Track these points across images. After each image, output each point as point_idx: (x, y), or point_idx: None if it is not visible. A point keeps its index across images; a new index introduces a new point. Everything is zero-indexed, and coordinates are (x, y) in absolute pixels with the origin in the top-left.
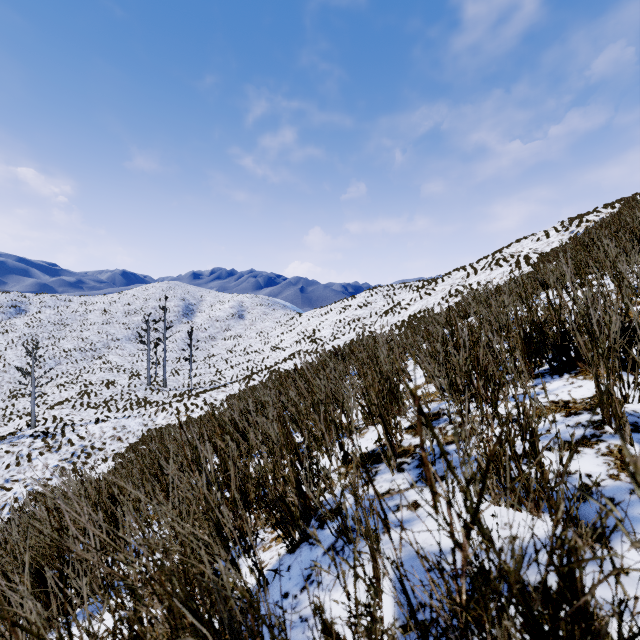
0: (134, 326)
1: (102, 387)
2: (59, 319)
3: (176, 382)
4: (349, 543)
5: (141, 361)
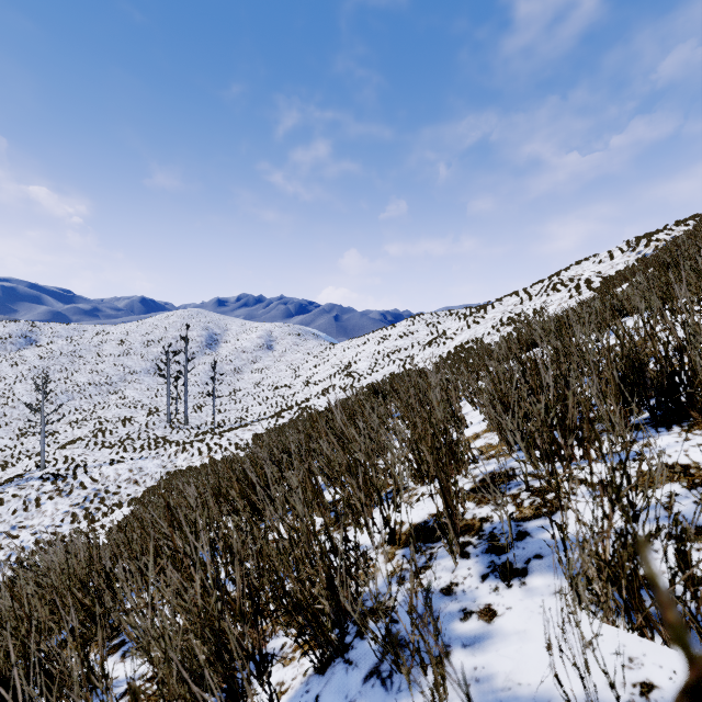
0: (153, 358)
1: (118, 425)
2: (72, 350)
3: (198, 419)
4: (400, 673)
5: (160, 396)
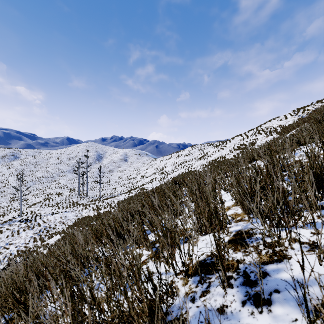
0: (72, 165)
1: (56, 196)
2: (35, 161)
3: (93, 193)
4: None
5: (75, 183)
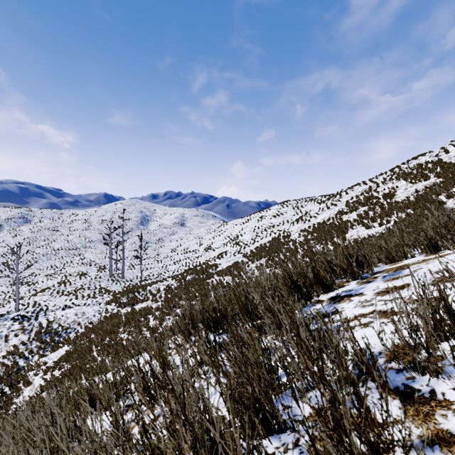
0: (105, 231)
1: (77, 278)
2: (53, 226)
3: (132, 274)
4: None
5: (108, 258)
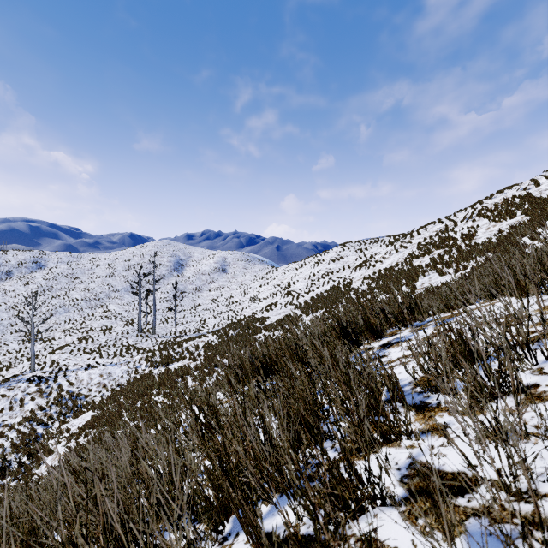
0: (132, 279)
1: (100, 333)
2: (71, 273)
3: (164, 329)
4: None
5: (136, 310)
